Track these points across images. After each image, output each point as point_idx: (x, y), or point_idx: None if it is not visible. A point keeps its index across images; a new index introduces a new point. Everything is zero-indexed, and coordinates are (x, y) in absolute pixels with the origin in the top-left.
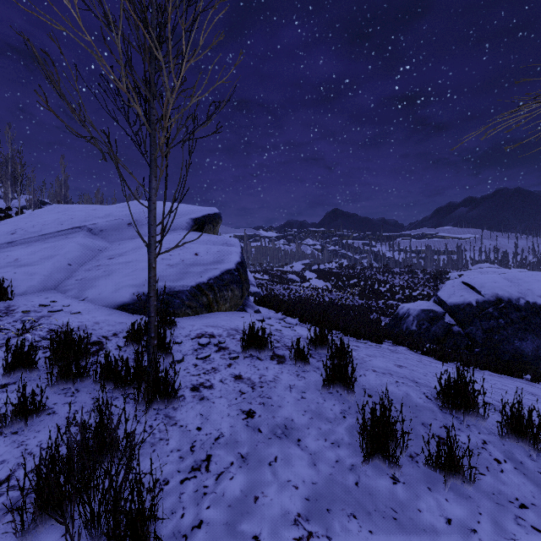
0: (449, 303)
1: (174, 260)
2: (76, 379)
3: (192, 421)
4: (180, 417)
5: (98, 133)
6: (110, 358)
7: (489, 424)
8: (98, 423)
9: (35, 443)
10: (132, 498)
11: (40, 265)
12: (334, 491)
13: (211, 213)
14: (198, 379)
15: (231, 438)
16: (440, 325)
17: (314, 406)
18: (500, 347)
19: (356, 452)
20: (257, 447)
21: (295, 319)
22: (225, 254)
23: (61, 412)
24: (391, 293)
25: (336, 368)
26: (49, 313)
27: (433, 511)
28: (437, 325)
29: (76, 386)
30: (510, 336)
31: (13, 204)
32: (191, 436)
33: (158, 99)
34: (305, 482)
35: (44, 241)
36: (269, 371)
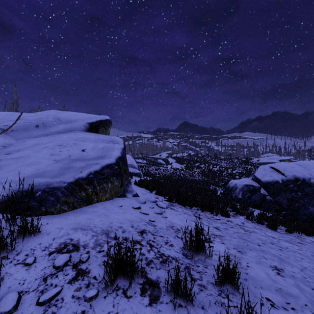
0: (263, 180)
1: (61, 156)
2: None
3: None
4: None
5: None
6: None
7: None
8: None
9: None
10: None
11: None
12: None
13: (103, 119)
14: None
15: None
16: (258, 195)
17: None
18: (299, 211)
19: None
20: None
21: (165, 202)
22: (108, 150)
23: None
24: (220, 171)
25: None
26: None
27: None
28: (255, 195)
29: None
30: (306, 203)
31: None
32: None
33: None
34: None
35: None
36: None
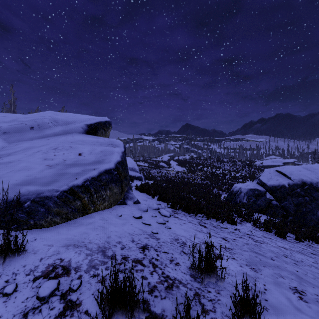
0: (268, 184)
1: (56, 160)
2: None
3: None
4: None
5: None
6: None
7: None
8: None
9: None
10: None
11: None
12: None
13: (103, 121)
14: None
15: None
16: (263, 199)
17: None
18: (307, 216)
19: None
20: None
21: (168, 209)
22: (106, 154)
23: None
24: (223, 175)
25: None
26: None
27: None
28: (261, 200)
29: None
30: (313, 209)
31: None
32: None
33: None
34: None
35: None
36: None
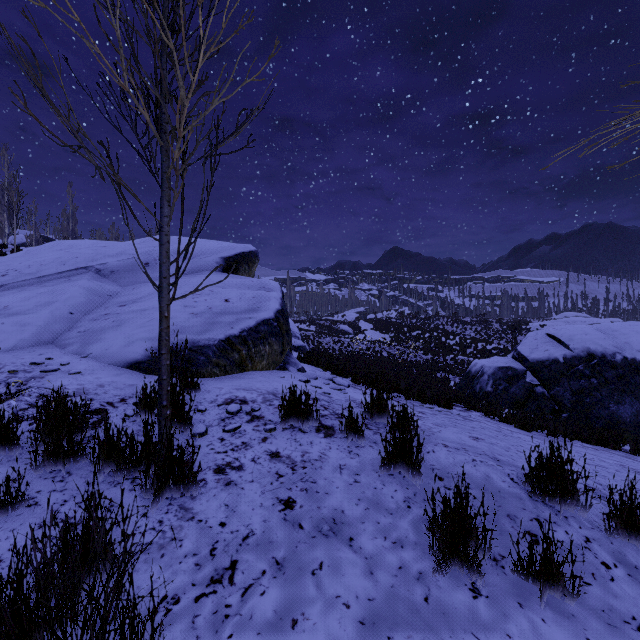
0: (531, 359)
1: (199, 308)
2: (68, 459)
3: (214, 514)
4: (199, 508)
5: (92, 143)
6: (112, 432)
7: (591, 516)
8: (86, 523)
9: (7, 546)
10: (122, 633)
11: (35, 314)
12: (397, 610)
13: (246, 251)
14: (224, 457)
15: (263, 537)
16: (521, 385)
17: (370, 492)
18: (592, 411)
19: (424, 555)
20: (297, 549)
21: (347, 380)
22: (262, 301)
23: (45, 504)
24: (461, 347)
25: (397, 443)
26: (42, 373)
27: (526, 637)
28: (517, 386)
29: (68, 468)
30: (604, 398)
31: (10, 240)
32: (212, 535)
33: (171, 101)
34: (359, 598)
35: (41, 284)
36: (314, 447)
